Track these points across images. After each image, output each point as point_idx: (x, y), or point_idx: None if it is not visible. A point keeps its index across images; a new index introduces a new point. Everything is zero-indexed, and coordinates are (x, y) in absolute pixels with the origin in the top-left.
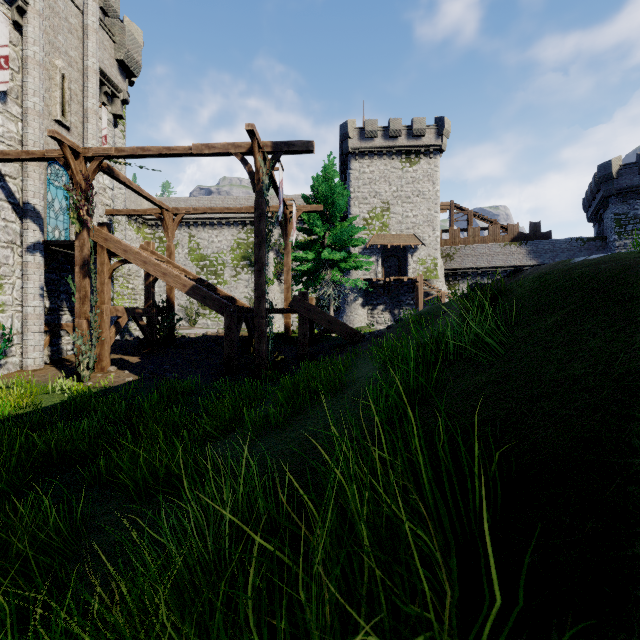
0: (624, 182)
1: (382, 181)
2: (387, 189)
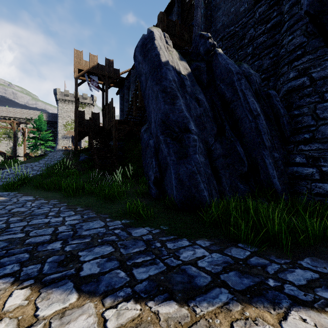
0: None
1: (71, 112)
2: (73, 115)
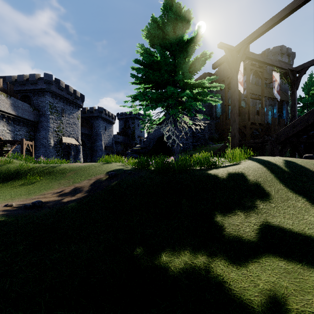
0: (54, 88)
1: None
2: None
